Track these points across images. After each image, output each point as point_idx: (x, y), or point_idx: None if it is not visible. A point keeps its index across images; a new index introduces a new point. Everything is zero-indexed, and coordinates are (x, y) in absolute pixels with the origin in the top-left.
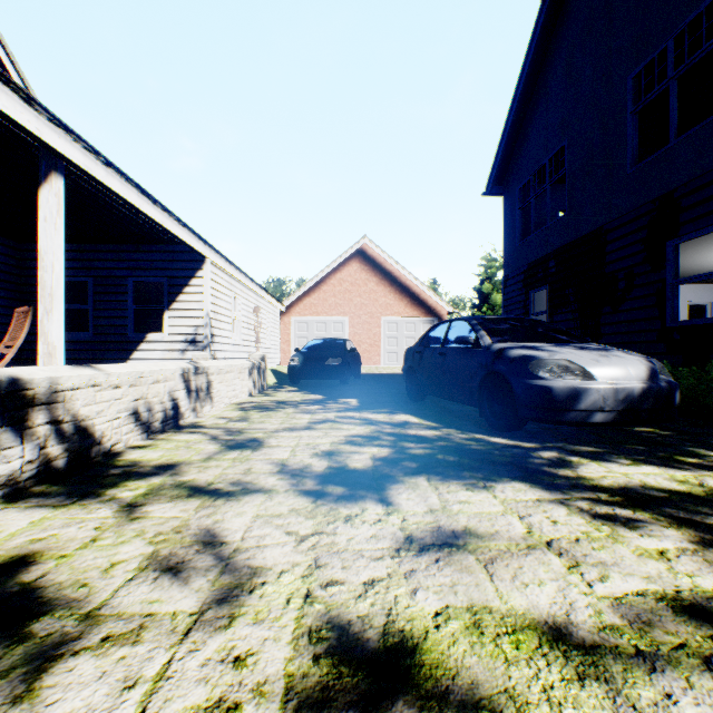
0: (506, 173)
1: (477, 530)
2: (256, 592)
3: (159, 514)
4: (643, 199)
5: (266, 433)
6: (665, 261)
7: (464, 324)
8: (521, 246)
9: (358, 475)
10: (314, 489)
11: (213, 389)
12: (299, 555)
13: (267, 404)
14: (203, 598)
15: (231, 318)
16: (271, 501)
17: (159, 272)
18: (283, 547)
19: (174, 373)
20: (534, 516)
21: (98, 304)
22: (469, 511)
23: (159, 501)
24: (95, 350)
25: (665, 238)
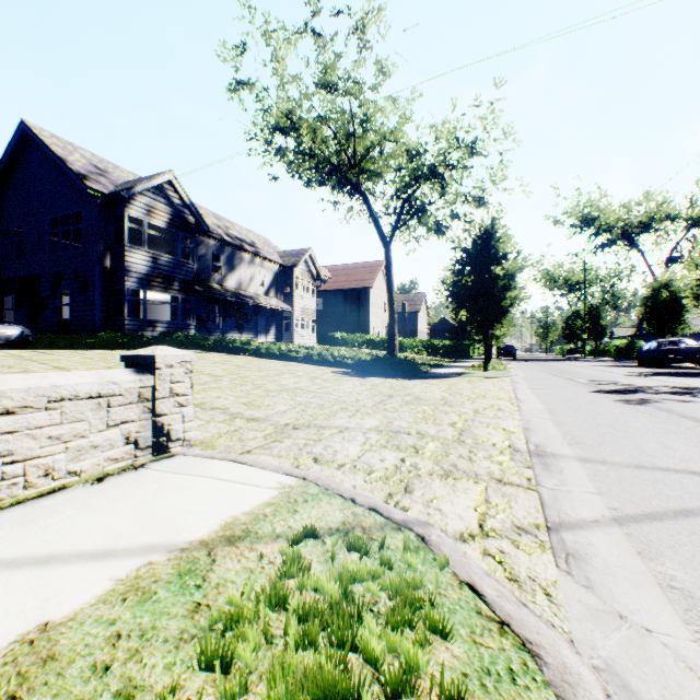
0: None
1: None
2: None
3: None
4: (53, 270)
5: None
6: (59, 296)
7: None
8: None
9: None
10: None
11: None
12: None
13: None
14: None
15: None
16: None
17: None
18: None
19: None
20: None
21: None
22: None
23: None
24: None
25: (59, 288)
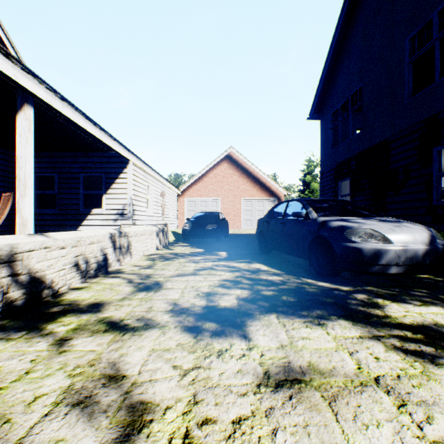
0: (322, 105)
1: (318, 366)
2: (144, 431)
3: (81, 347)
4: (416, 120)
5: (165, 278)
6: (432, 161)
7: (297, 204)
8: (332, 152)
9: (227, 313)
10: (196, 325)
11: (132, 246)
12: (181, 390)
13: (168, 256)
14: (100, 438)
15: (146, 198)
16: (163, 336)
17: (100, 170)
18: (169, 381)
19: (104, 237)
20: (360, 352)
21: (61, 190)
22: (310, 347)
23: (83, 336)
24: (59, 219)
25: (432, 146)
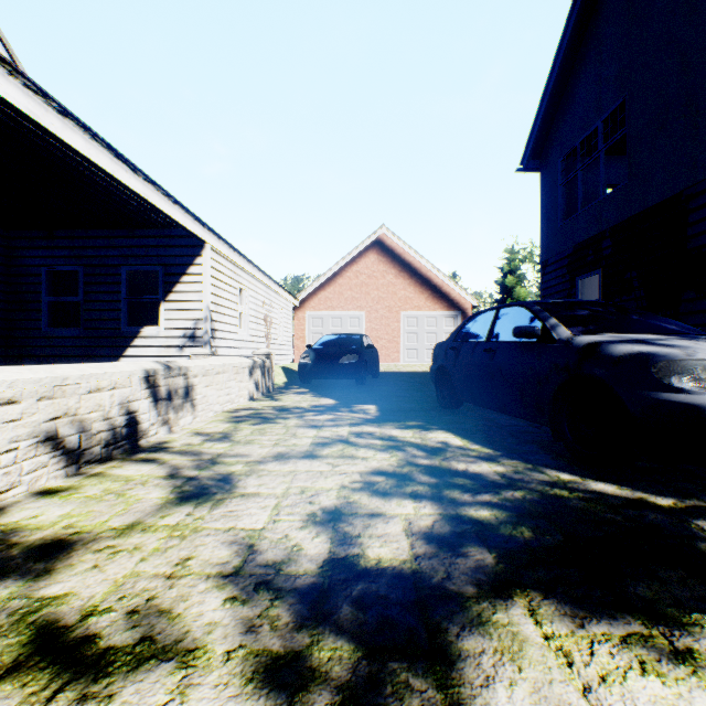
0: (544, 145)
1: None
2: None
3: None
4: None
5: (248, 465)
6: None
7: (520, 311)
8: (565, 226)
9: (385, 590)
10: (291, 650)
11: (196, 394)
12: None
13: (266, 413)
14: None
15: (236, 311)
16: None
17: (155, 259)
18: None
19: (129, 377)
20: None
21: (89, 296)
22: None
23: None
24: (86, 346)
25: None
